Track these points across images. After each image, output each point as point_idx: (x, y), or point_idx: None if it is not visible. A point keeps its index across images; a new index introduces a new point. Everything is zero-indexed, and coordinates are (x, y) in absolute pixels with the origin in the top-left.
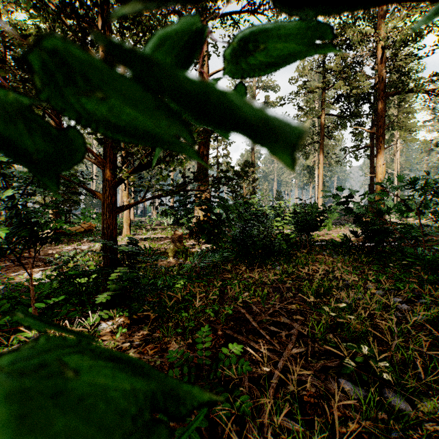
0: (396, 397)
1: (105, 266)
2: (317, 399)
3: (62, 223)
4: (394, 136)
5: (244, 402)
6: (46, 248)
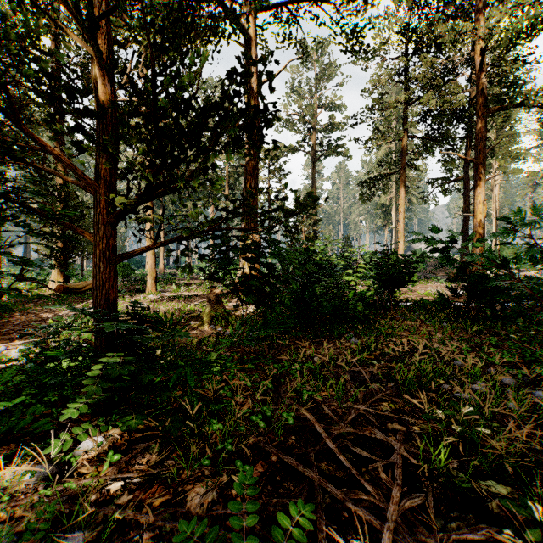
0: None
1: (98, 345)
2: None
3: None
4: (491, 167)
5: None
6: (43, 310)
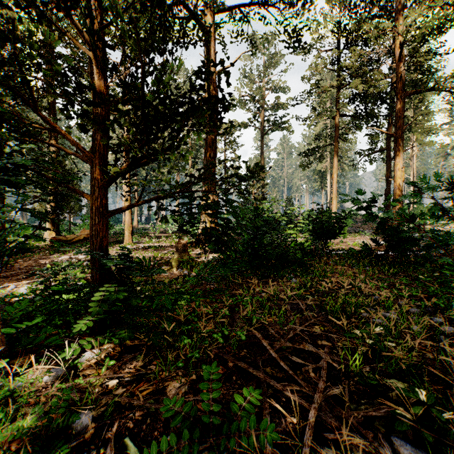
0: None
1: (94, 281)
2: None
3: (28, 230)
4: (410, 140)
5: None
6: (40, 258)
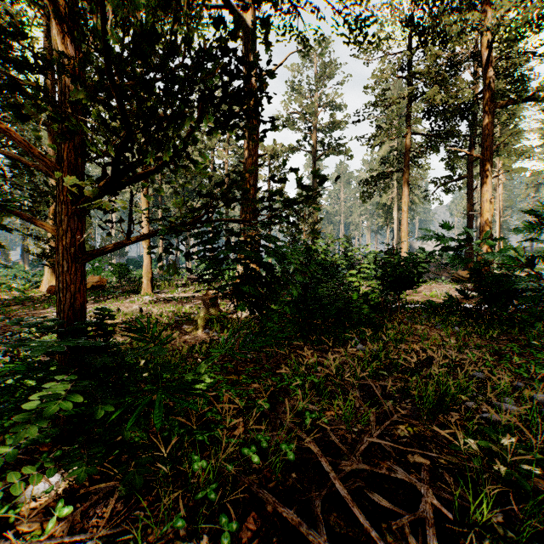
0: None
1: (62, 359)
2: None
3: None
4: (494, 166)
5: None
6: (30, 313)
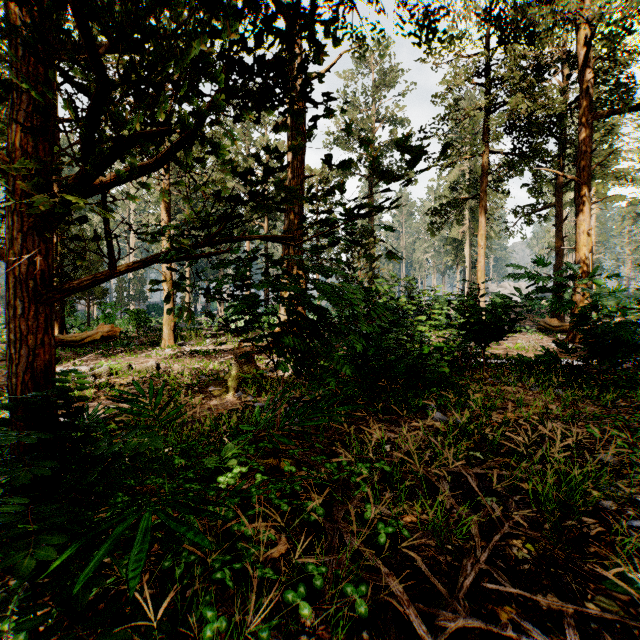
0: None
1: (15, 447)
2: None
3: None
4: None
5: None
6: None
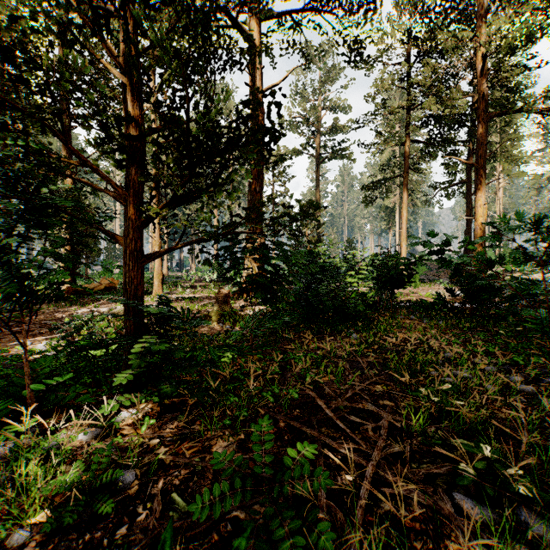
0: (538, 521)
1: (128, 334)
2: (424, 524)
3: (65, 275)
4: (495, 170)
5: (324, 533)
6: (55, 311)
